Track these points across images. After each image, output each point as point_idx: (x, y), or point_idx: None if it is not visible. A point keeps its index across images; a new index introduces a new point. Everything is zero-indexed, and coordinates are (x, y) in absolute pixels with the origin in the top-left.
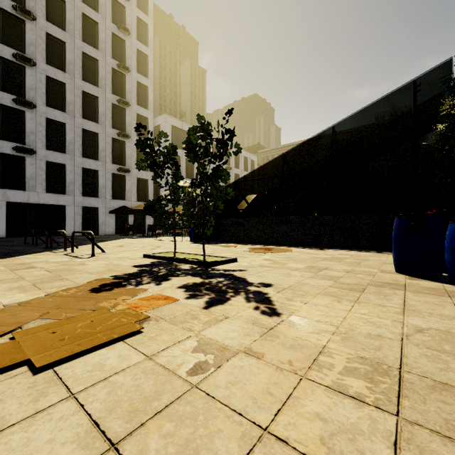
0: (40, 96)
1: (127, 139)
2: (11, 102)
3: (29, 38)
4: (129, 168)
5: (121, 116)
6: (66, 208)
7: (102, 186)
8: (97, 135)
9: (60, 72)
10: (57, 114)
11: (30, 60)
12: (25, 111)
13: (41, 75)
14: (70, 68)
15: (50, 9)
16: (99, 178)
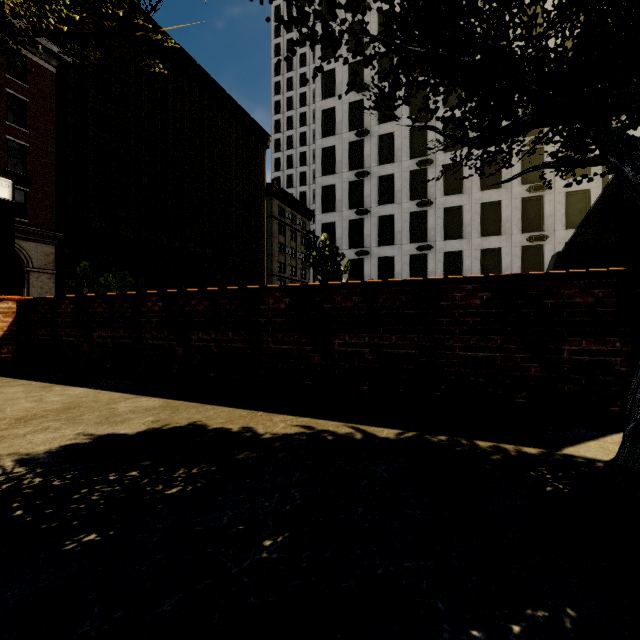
0: (439, 189)
1: (546, 191)
2: (416, 207)
3: (430, 138)
4: (550, 231)
5: (538, 161)
6: None
7: (506, 267)
8: (500, 203)
9: (457, 153)
10: (453, 199)
11: (428, 160)
12: (427, 210)
13: (439, 167)
14: None
15: None
16: (502, 257)
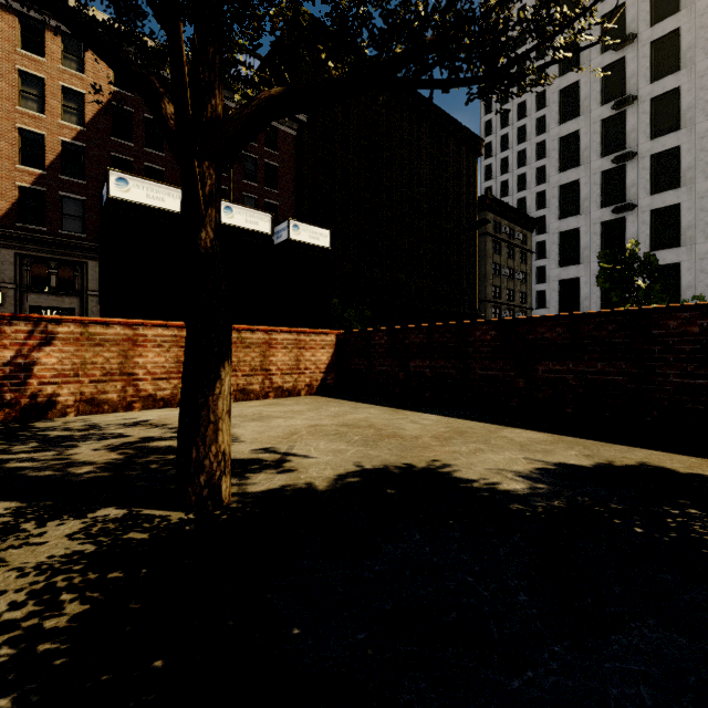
0: None
1: None
2: None
3: None
4: None
5: None
6: None
7: None
8: None
9: None
10: None
11: None
12: None
13: None
14: None
15: None
16: None
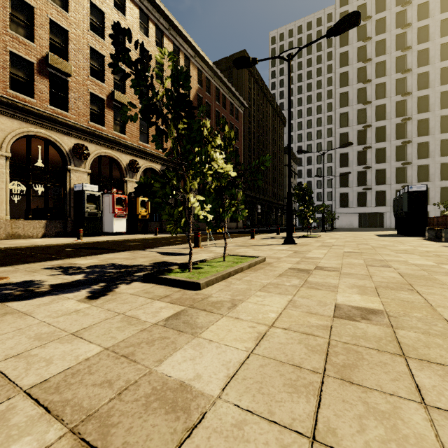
0: (414, 155)
1: None
2: (400, 165)
3: (408, 129)
4: None
5: None
6: (429, 213)
7: None
8: None
9: (425, 137)
10: (423, 161)
11: (409, 141)
12: (406, 166)
13: (414, 144)
14: (431, 131)
15: (419, 106)
16: None
